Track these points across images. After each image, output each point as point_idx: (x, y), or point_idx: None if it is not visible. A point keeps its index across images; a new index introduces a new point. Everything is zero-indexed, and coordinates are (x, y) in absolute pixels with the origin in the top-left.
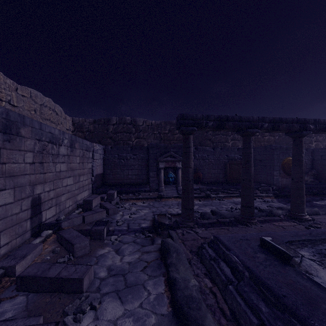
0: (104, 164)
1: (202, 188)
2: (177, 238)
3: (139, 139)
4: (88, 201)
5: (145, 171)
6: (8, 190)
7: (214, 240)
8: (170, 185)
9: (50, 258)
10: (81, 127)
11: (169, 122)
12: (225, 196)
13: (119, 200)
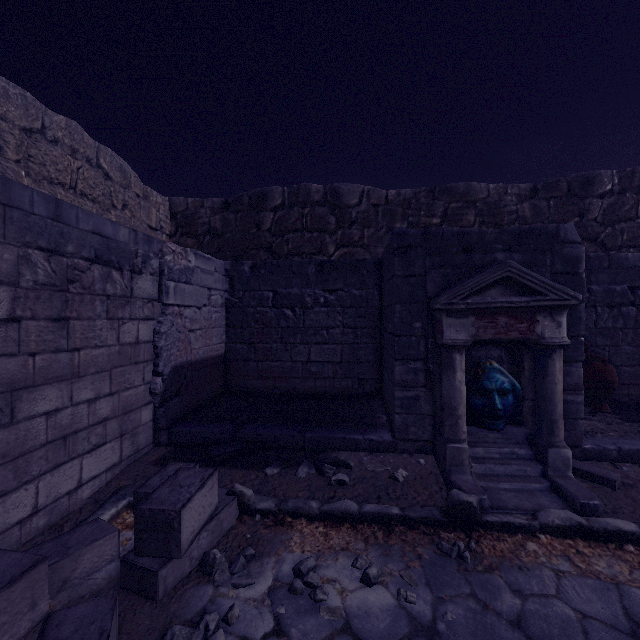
0: (228, 323)
1: None
2: None
3: (349, 249)
4: None
5: (370, 352)
6: None
7: None
8: (495, 428)
9: None
10: (191, 221)
11: (445, 189)
12: None
13: (236, 520)
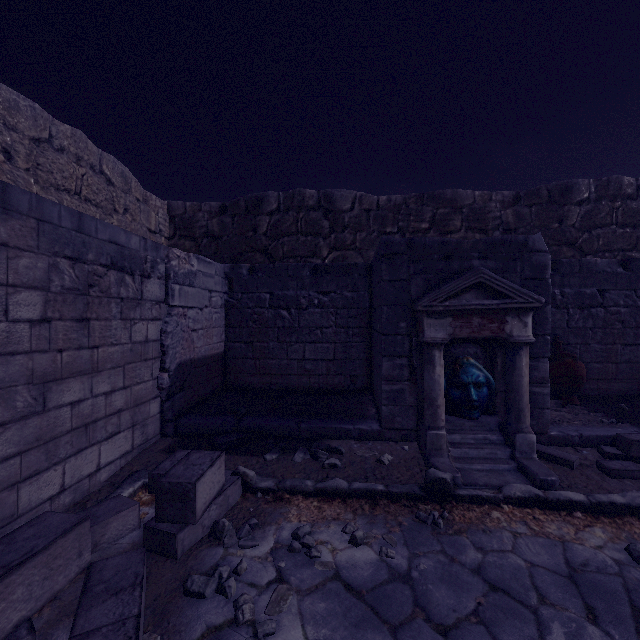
0: (227, 323)
1: (639, 442)
2: None
3: (342, 252)
4: None
5: (361, 350)
6: None
7: None
8: (471, 417)
9: None
10: (189, 225)
11: (433, 196)
12: None
13: (240, 497)
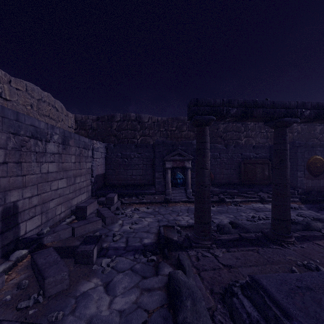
0: (106, 163)
1: (214, 190)
2: (190, 267)
3: (145, 137)
4: (82, 208)
5: (151, 171)
6: None
7: (252, 285)
8: (178, 187)
9: (10, 299)
10: (84, 124)
11: (177, 118)
12: (242, 201)
13: (120, 205)
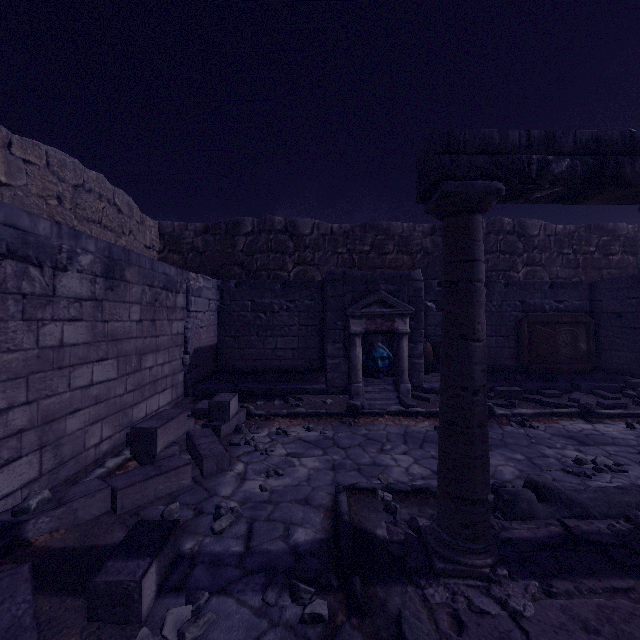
0: (219, 323)
1: None
2: None
3: (304, 267)
4: (145, 434)
5: (317, 341)
6: None
7: None
8: (378, 377)
9: None
10: (177, 241)
11: (373, 226)
12: (536, 413)
13: (245, 419)
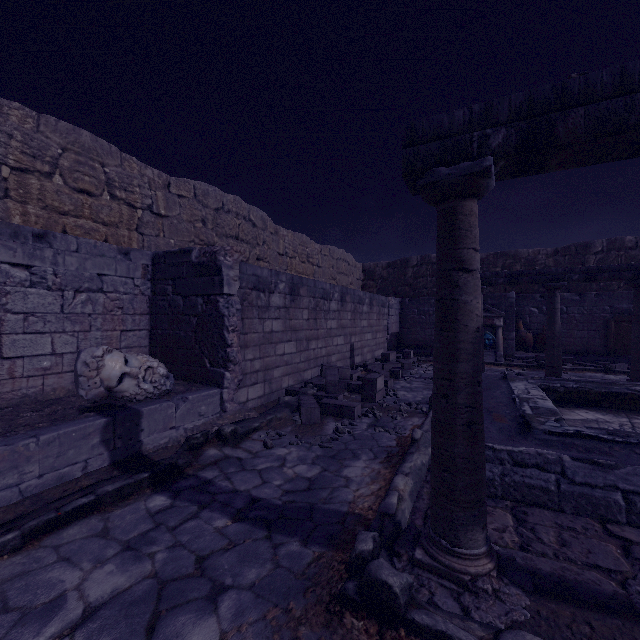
0: (400, 321)
1: (538, 356)
2: None
3: None
4: (386, 355)
5: None
6: (342, 336)
7: None
8: (486, 349)
9: None
10: (372, 274)
11: (503, 254)
12: (573, 368)
13: (416, 362)
